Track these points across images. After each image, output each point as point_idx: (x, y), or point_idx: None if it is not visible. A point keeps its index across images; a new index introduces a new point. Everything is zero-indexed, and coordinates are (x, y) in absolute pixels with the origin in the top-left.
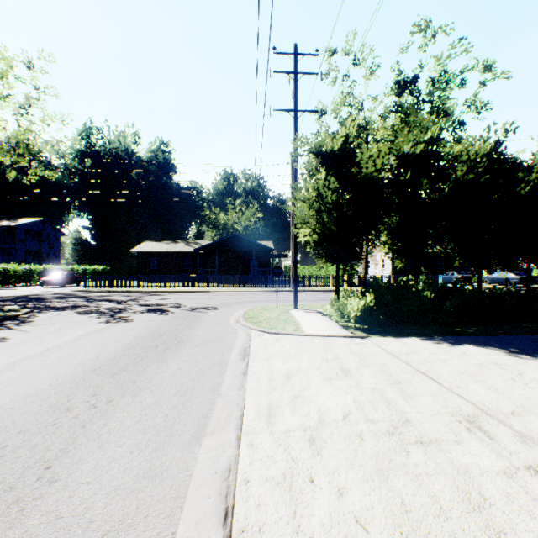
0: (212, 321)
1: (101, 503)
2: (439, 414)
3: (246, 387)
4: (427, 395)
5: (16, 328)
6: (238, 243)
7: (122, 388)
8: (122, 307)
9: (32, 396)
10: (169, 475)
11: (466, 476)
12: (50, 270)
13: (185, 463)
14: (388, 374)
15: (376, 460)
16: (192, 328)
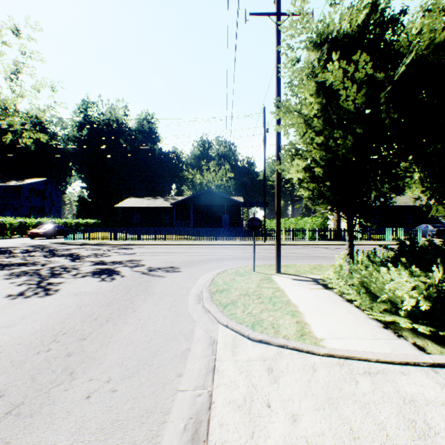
0: (163, 296)
1: None
2: None
3: None
4: None
5: None
6: (210, 198)
7: None
8: (71, 265)
9: None
10: None
11: None
12: (44, 223)
13: None
14: None
15: None
16: (122, 315)
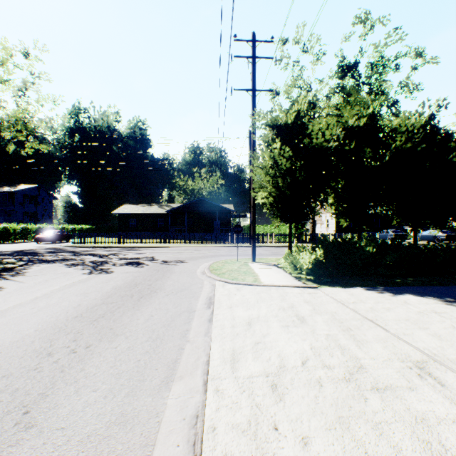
0: (181, 273)
1: (73, 450)
2: (390, 360)
3: (212, 334)
4: (377, 342)
5: (11, 278)
6: (203, 205)
7: (99, 334)
8: (104, 260)
9: (18, 341)
10: (139, 421)
11: (424, 424)
12: (43, 228)
13: (155, 409)
14: (340, 321)
15: (336, 407)
16: (163, 279)
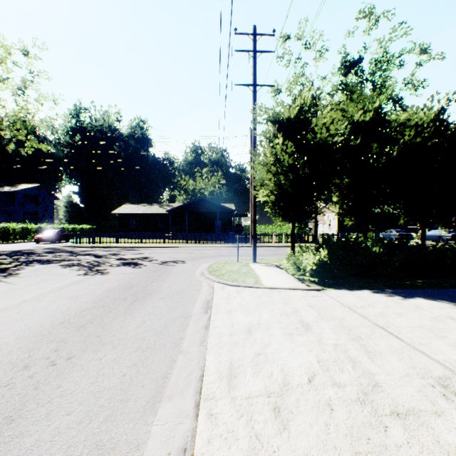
0: (179, 274)
1: None
2: (408, 375)
3: (208, 343)
4: (391, 353)
5: (2, 280)
6: (204, 205)
7: (85, 343)
8: (101, 260)
9: None
10: None
11: None
12: (44, 228)
13: (136, 439)
14: (348, 329)
15: (351, 439)
16: (160, 280)
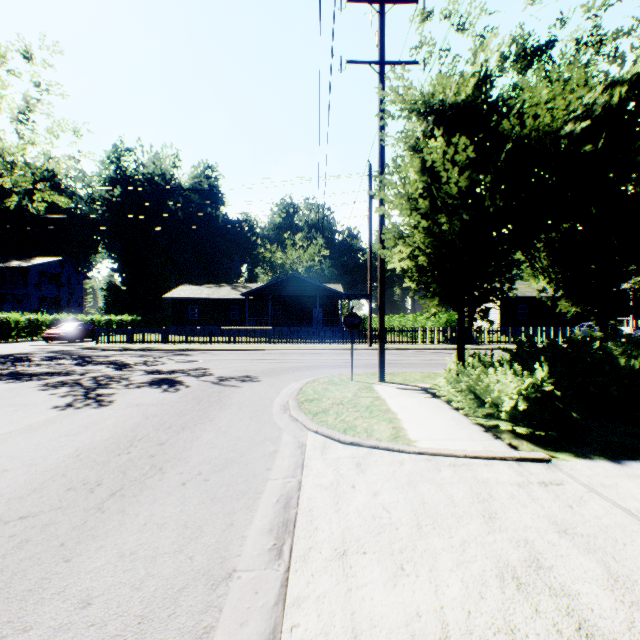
0: (242, 406)
1: None
2: None
3: None
4: None
5: None
6: (297, 286)
7: None
8: (118, 375)
9: None
10: None
11: None
12: (63, 320)
13: None
14: None
15: None
16: (199, 424)
